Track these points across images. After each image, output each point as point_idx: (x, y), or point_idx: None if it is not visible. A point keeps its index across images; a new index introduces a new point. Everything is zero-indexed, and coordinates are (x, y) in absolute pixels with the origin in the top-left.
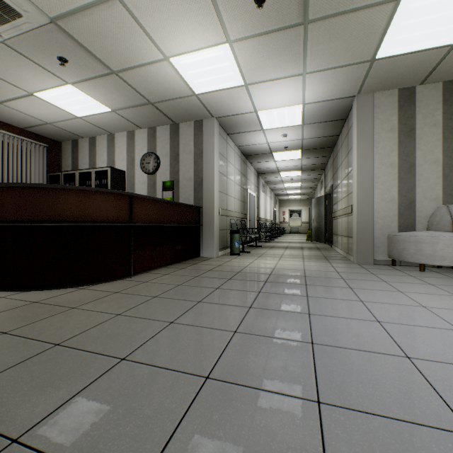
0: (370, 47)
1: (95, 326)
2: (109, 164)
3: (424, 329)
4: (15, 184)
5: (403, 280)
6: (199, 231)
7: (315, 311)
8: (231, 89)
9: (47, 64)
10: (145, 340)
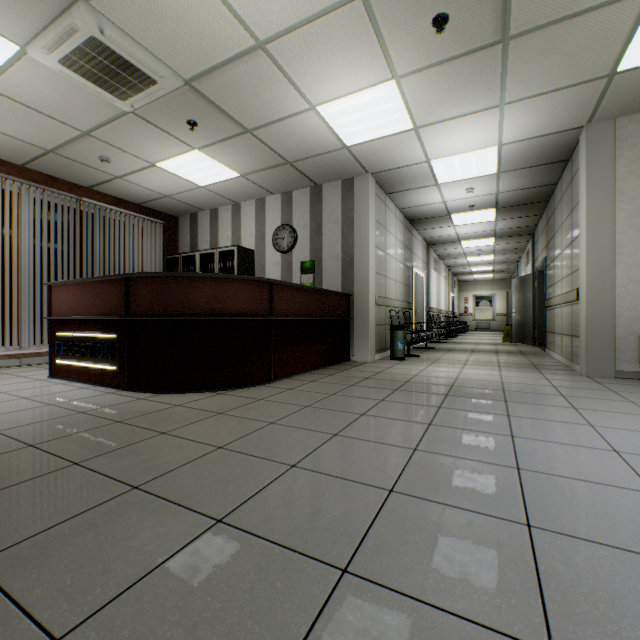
0: (607, 58)
1: (251, 433)
2: (234, 242)
3: None
4: (154, 273)
5: None
6: (349, 326)
7: (520, 433)
8: (394, 136)
9: (174, 130)
10: (310, 450)
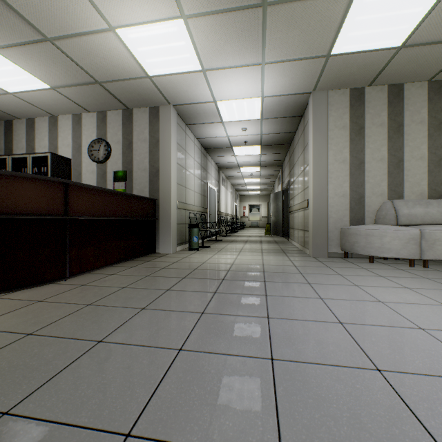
0: (326, 41)
1: None
2: (51, 150)
3: (387, 329)
4: None
5: (357, 273)
6: (155, 225)
7: (274, 313)
8: (187, 74)
9: None
10: (53, 373)
